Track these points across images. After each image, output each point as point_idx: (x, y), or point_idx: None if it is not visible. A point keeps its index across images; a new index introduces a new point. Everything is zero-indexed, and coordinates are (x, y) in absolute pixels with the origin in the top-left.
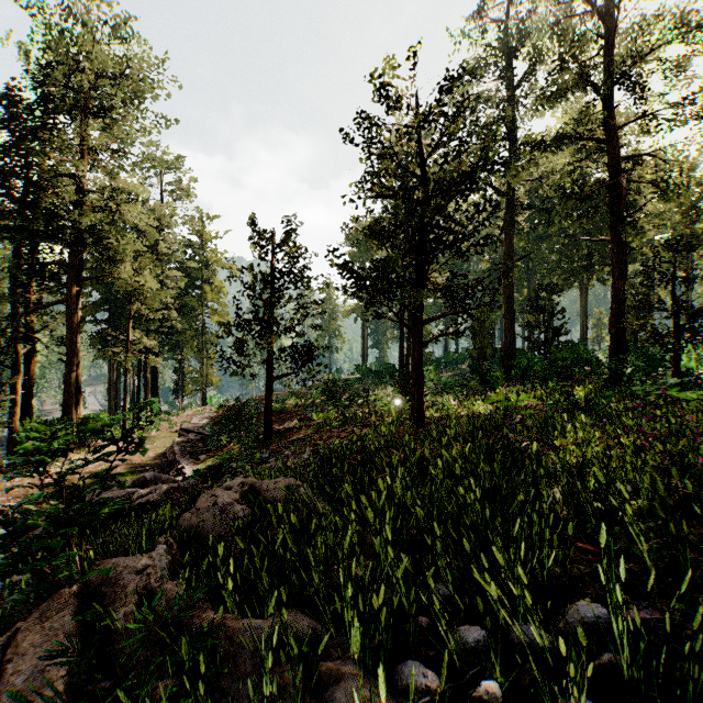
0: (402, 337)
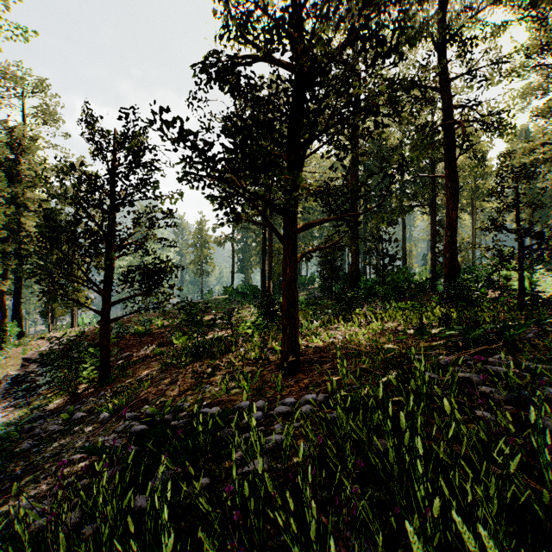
0: (264, 262)
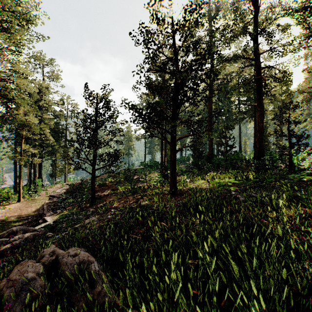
0: (162, 149)
